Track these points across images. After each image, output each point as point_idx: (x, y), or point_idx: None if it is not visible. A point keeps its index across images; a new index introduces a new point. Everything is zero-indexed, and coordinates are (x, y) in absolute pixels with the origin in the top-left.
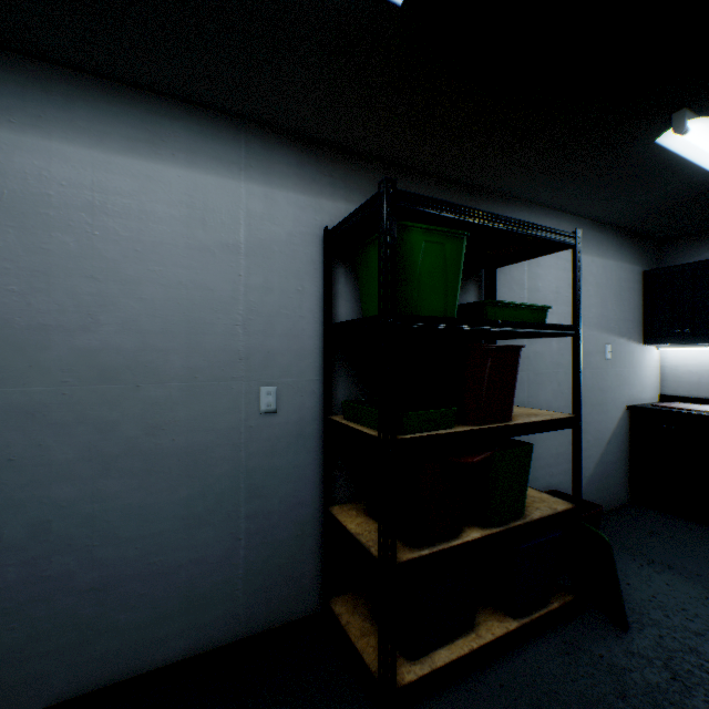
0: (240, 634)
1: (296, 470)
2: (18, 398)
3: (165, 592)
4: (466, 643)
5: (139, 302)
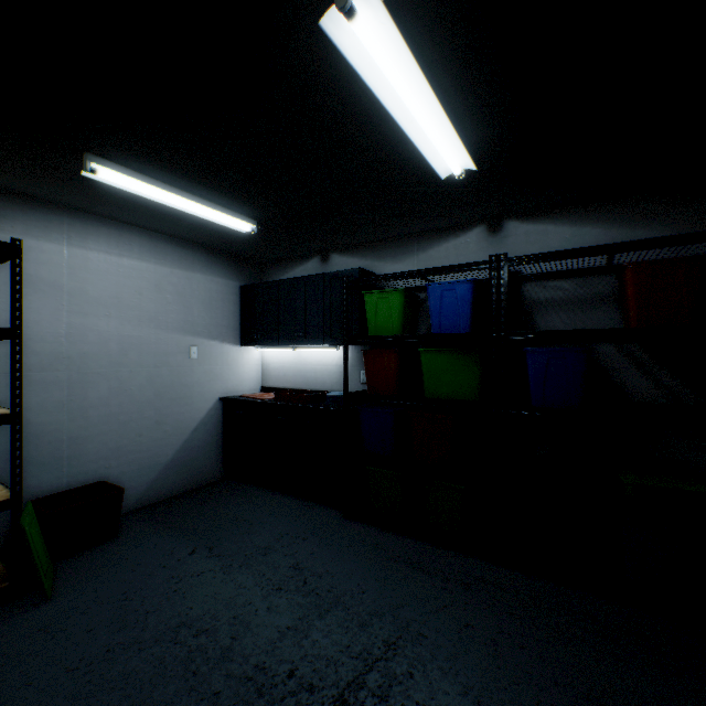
0: None
1: None
2: None
3: None
4: None
5: None
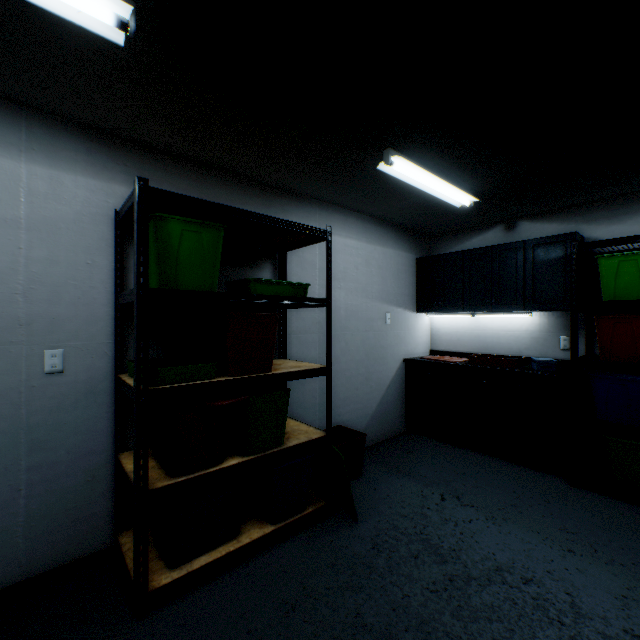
0: (21, 576)
1: (86, 423)
2: None
3: None
4: (226, 548)
5: None
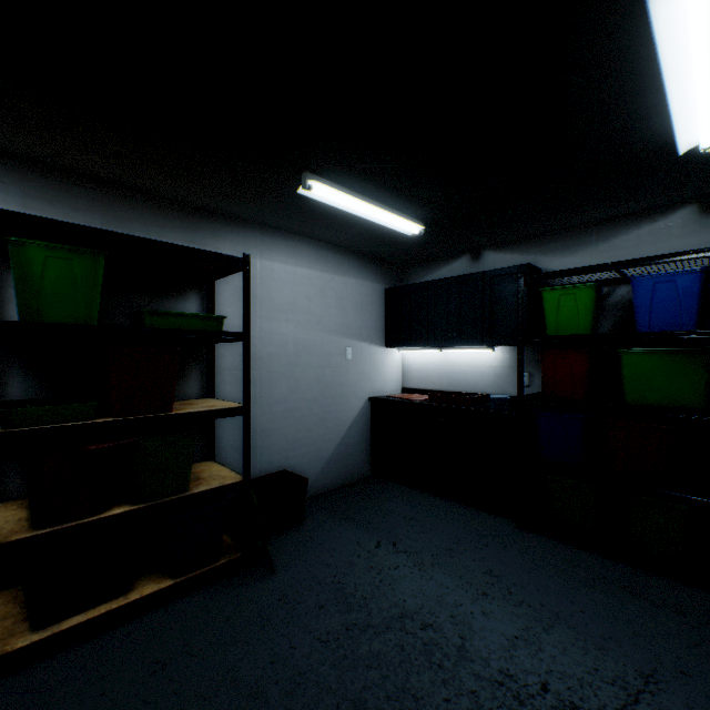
0: None
1: None
2: None
3: None
4: (109, 606)
5: None
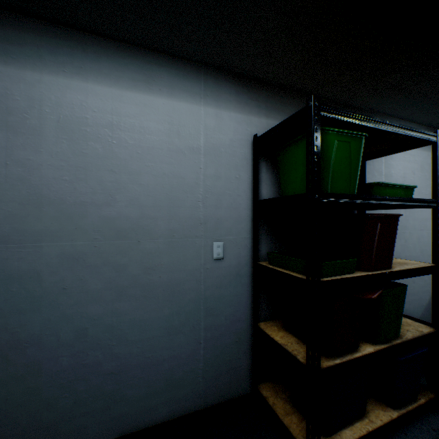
0: (201, 406)
1: (235, 297)
2: (68, 249)
3: (155, 376)
4: (363, 426)
5: (139, 187)
